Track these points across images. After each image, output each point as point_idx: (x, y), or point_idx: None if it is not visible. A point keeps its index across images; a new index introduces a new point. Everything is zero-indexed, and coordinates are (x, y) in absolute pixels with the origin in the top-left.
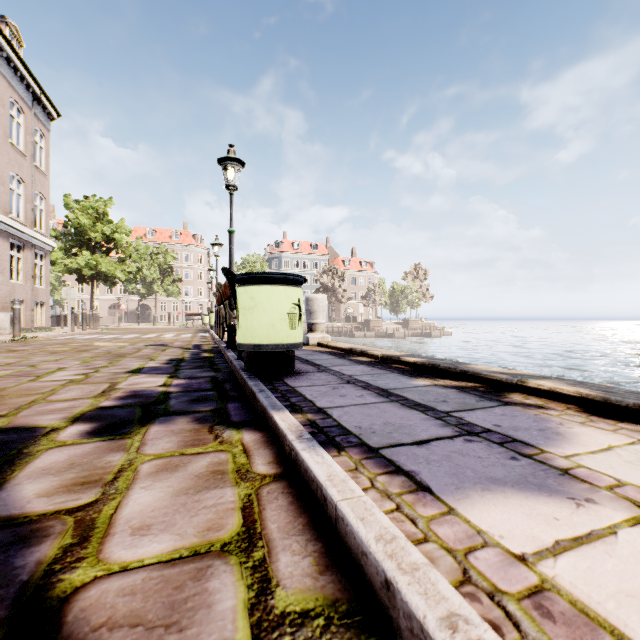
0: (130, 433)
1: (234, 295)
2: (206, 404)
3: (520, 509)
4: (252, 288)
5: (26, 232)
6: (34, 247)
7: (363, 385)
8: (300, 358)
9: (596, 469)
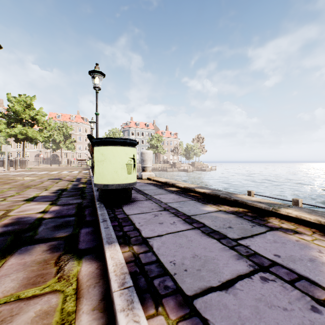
0: None
1: None
2: (65, 230)
3: None
4: (102, 148)
5: None
6: None
7: (174, 212)
8: (136, 189)
9: None
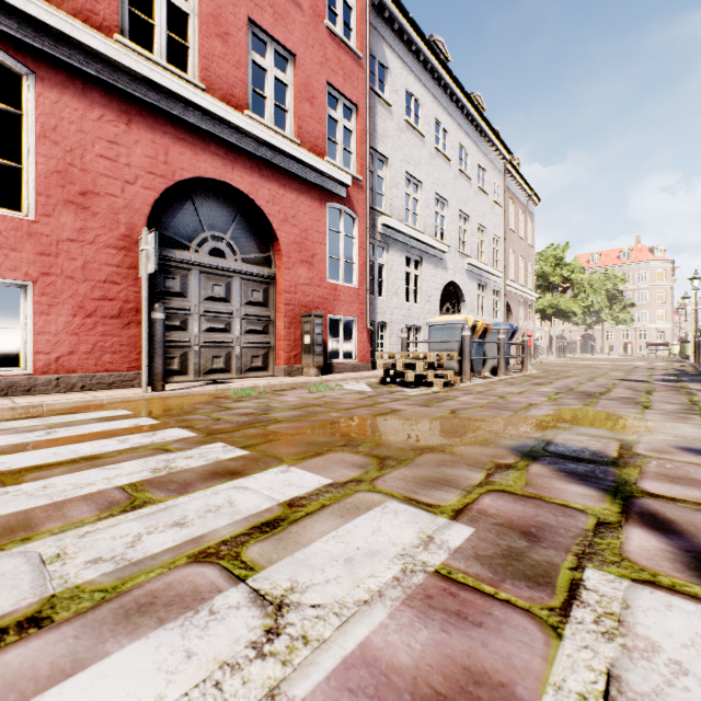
0: (677, 383)
1: None
2: None
3: None
4: None
5: (525, 292)
6: (527, 300)
7: None
8: None
9: None
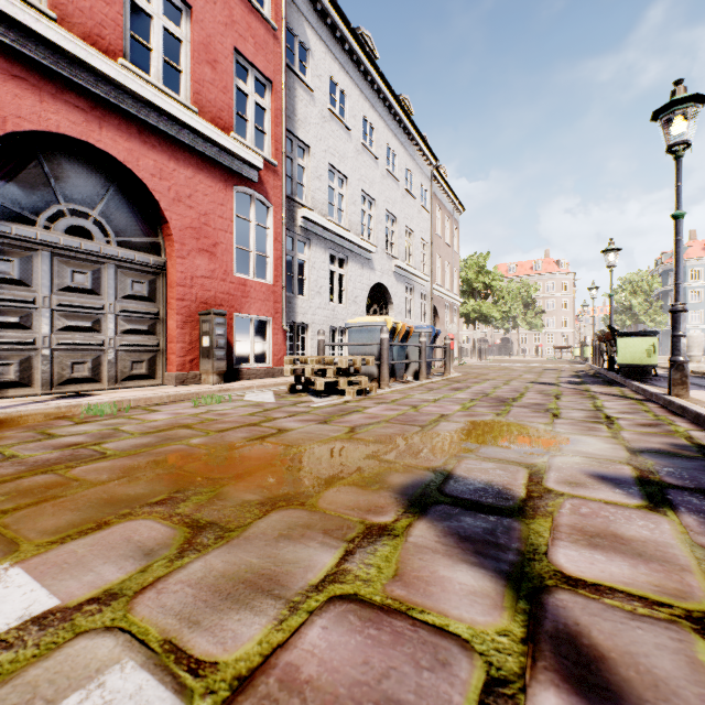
0: (581, 385)
1: (614, 340)
2: (603, 384)
3: None
4: (624, 339)
5: (451, 297)
6: (453, 305)
7: None
8: (662, 376)
9: None
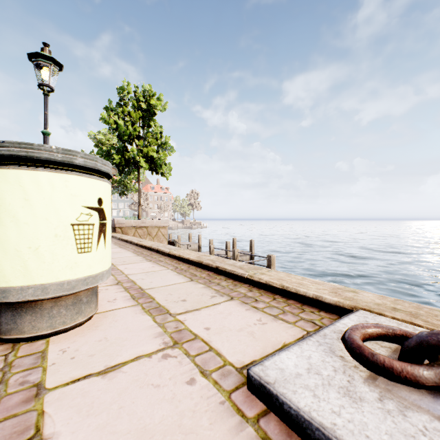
0: None
1: None
2: None
3: None
4: None
5: None
6: None
7: None
8: None
9: None
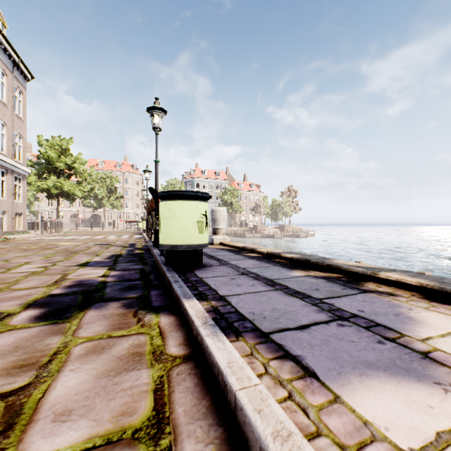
0: (70, 317)
1: (158, 208)
2: (134, 291)
3: (397, 396)
4: (170, 202)
5: (8, 162)
6: (14, 173)
7: (254, 276)
8: (207, 254)
9: (450, 352)
